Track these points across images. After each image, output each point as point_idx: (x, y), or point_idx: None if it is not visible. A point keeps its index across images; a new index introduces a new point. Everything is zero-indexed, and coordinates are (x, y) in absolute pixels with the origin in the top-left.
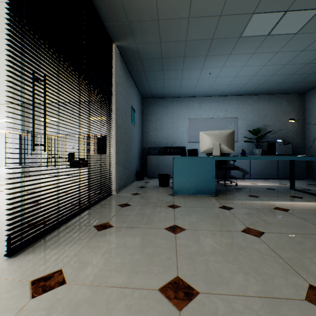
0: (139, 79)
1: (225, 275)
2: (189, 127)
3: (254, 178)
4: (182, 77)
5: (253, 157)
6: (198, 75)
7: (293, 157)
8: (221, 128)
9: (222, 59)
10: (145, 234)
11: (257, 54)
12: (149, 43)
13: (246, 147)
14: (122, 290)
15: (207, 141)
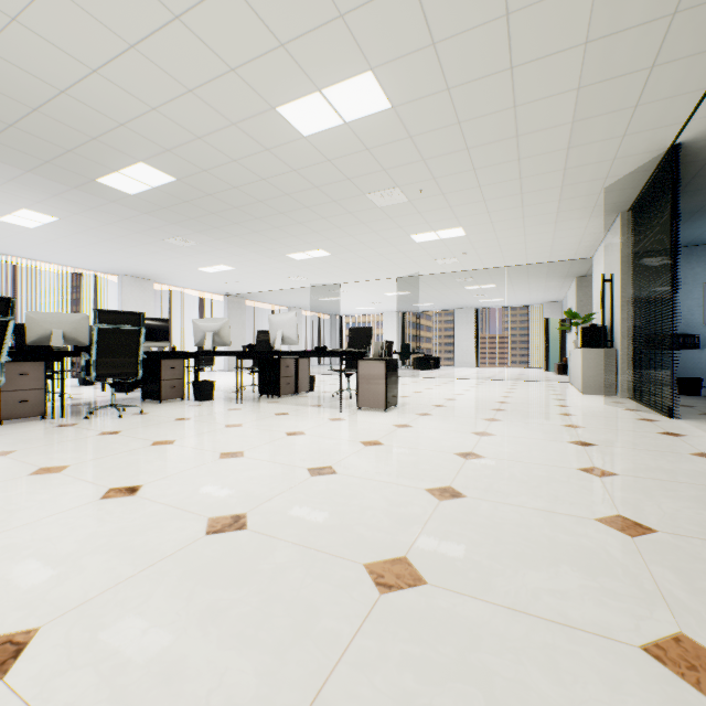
0: None
1: None
2: (705, 298)
3: None
4: None
5: None
6: None
7: None
8: None
9: None
10: None
11: None
12: (690, 203)
13: None
14: None
15: None
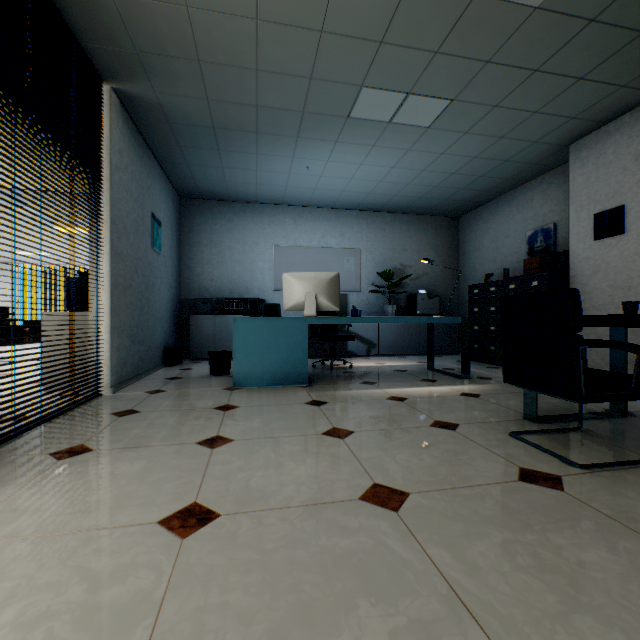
0: (171, 159)
1: (270, 490)
2: (276, 261)
3: (384, 354)
4: (258, 167)
5: (368, 318)
6: (287, 168)
7: (424, 319)
8: (333, 266)
9: (326, 147)
10: (157, 454)
11: (379, 148)
12: (186, 97)
13: (375, 301)
14: (93, 532)
15: (295, 291)
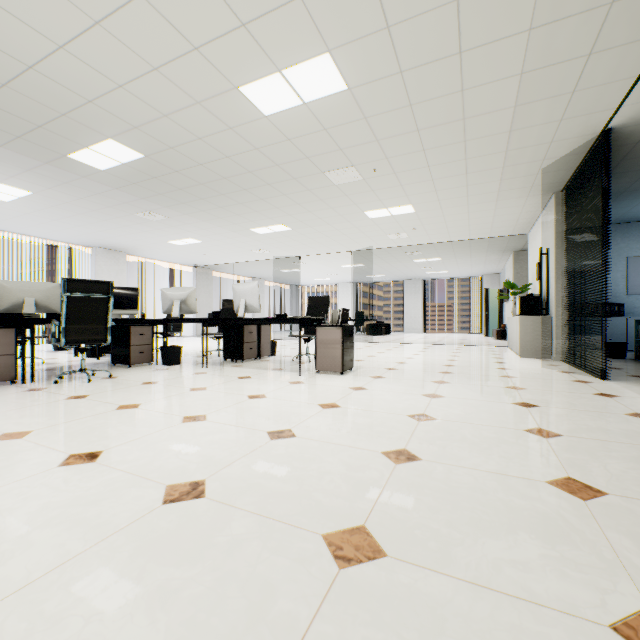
0: None
1: None
2: (629, 270)
3: None
4: (638, 204)
5: None
6: None
7: None
8: None
9: None
10: None
11: None
12: (618, 184)
13: None
14: None
15: None
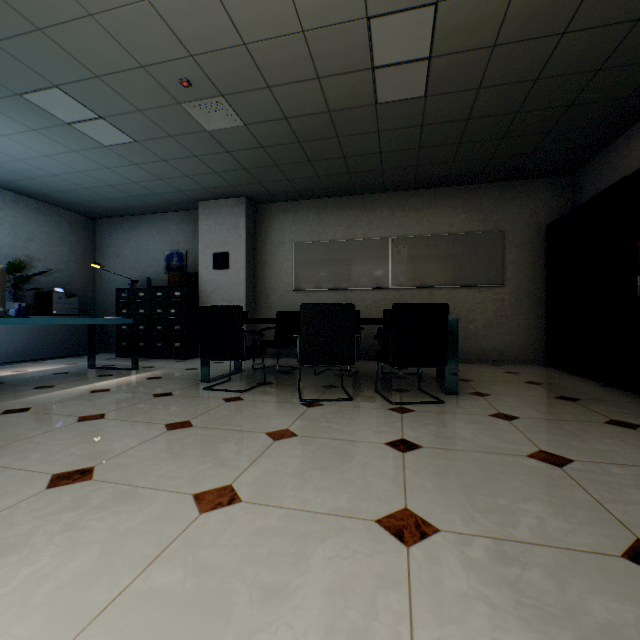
0: None
1: (105, 449)
2: None
3: (10, 362)
4: None
5: (44, 319)
6: None
7: (102, 320)
8: None
9: None
10: None
11: (42, 134)
12: None
13: None
14: None
15: None
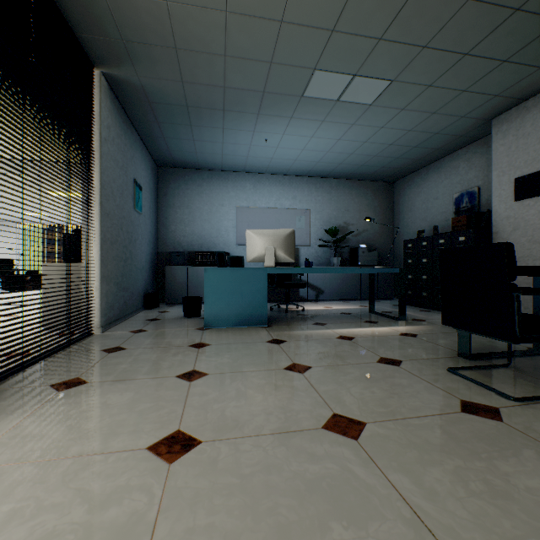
0: (150, 133)
1: (243, 419)
2: (238, 220)
3: (331, 299)
4: (224, 140)
5: (319, 269)
6: (249, 141)
7: (367, 269)
8: (287, 224)
9: (282, 122)
10: (143, 386)
11: (328, 122)
12: (164, 80)
13: (322, 254)
14: (91, 457)
15: (257, 245)
